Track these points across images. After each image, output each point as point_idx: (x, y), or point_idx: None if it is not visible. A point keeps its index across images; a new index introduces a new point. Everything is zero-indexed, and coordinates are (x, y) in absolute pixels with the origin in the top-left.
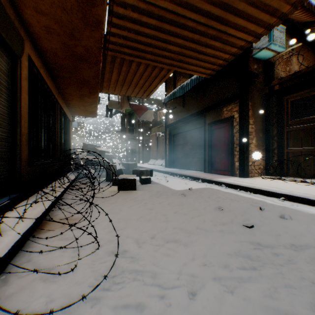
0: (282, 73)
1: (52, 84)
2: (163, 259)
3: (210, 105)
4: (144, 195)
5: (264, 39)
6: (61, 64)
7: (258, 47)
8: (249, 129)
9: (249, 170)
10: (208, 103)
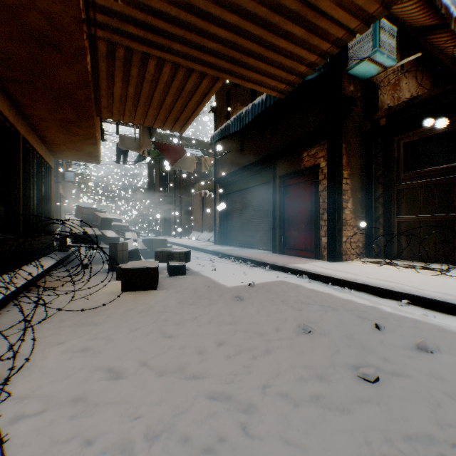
0: (389, 102)
1: (0, 96)
2: None
3: (282, 148)
4: (168, 301)
5: (365, 44)
6: (6, 52)
7: (356, 57)
8: (343, 186)
9: (342, 249)
10: (280, 145)
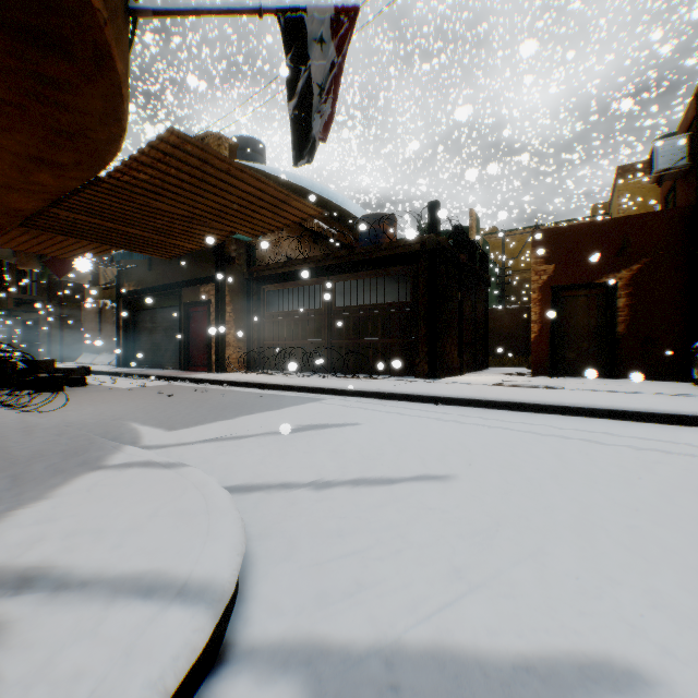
0: (271, 256)
1: None
2: (99, 405)
3: (187, 279)
4: (79, 392)
5: None
6: None
7: None
8: (227, 318)
9: (227, 364)
10: (185, 276)
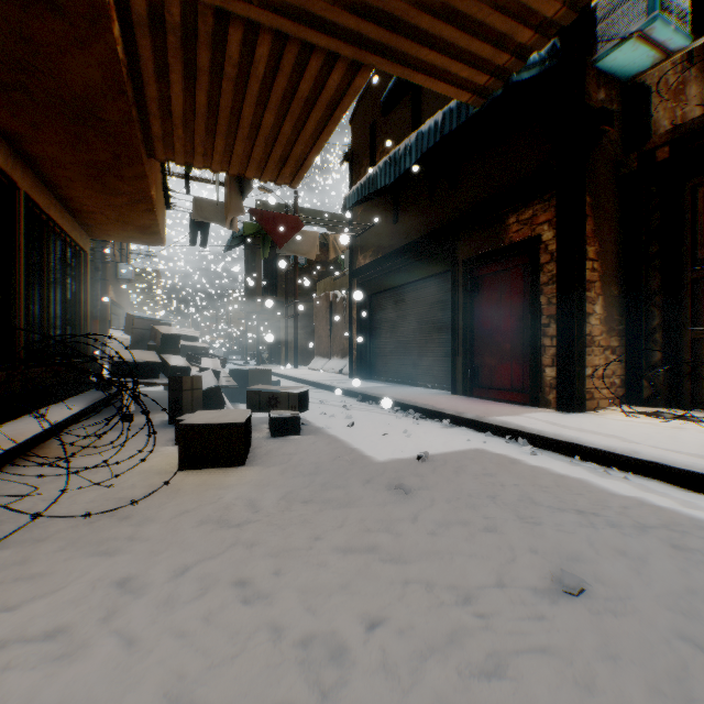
0: (666, 124)
1: None
2: None
3: (469, 211)
4: (262, 492)
5: (632, 7)
6: None
7: (613, 35)
8: (586, 274)
9: (585, 389)
10: (465, 206)
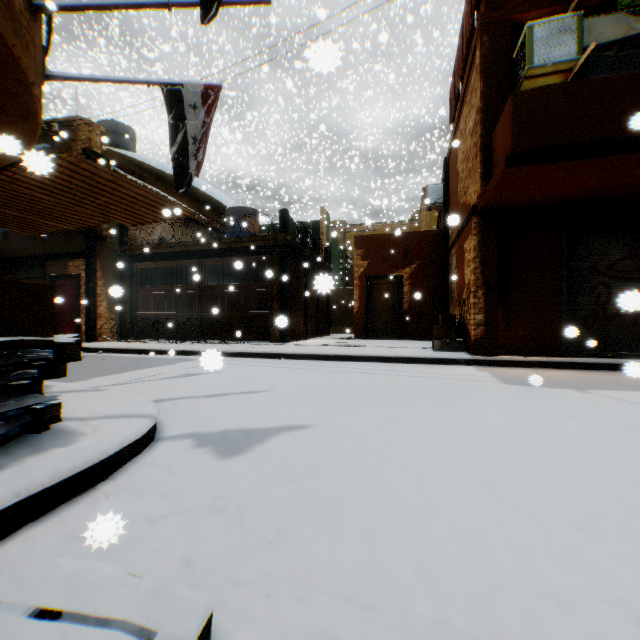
0: (144, 236)
1: None
2: None
3: (54, 253)
4: None
5: None
6: None
7: None
8: (100, 291)
9: (99, 333)
10: (52, 249)
